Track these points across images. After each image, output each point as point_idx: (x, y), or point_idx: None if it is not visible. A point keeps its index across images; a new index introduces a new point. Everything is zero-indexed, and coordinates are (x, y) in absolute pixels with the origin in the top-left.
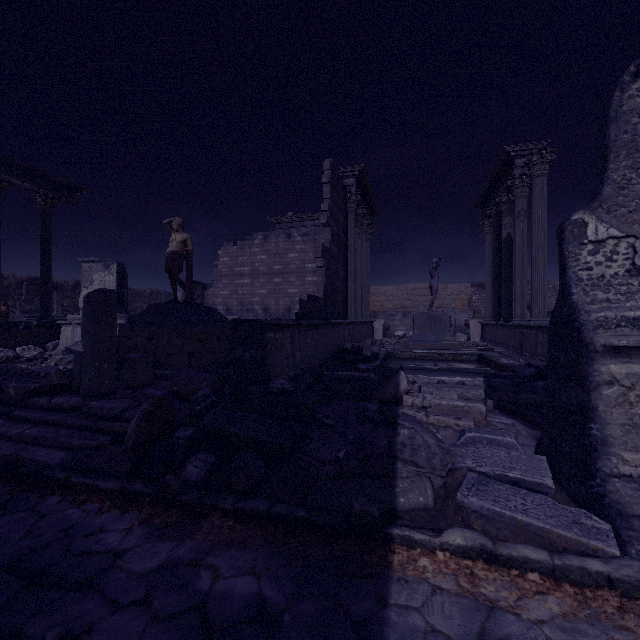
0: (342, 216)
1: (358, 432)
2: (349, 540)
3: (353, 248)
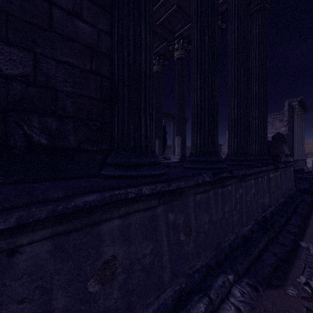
0: (291, 119)
1: (309, 184)
2: (310, 194)
3: (296, 130)
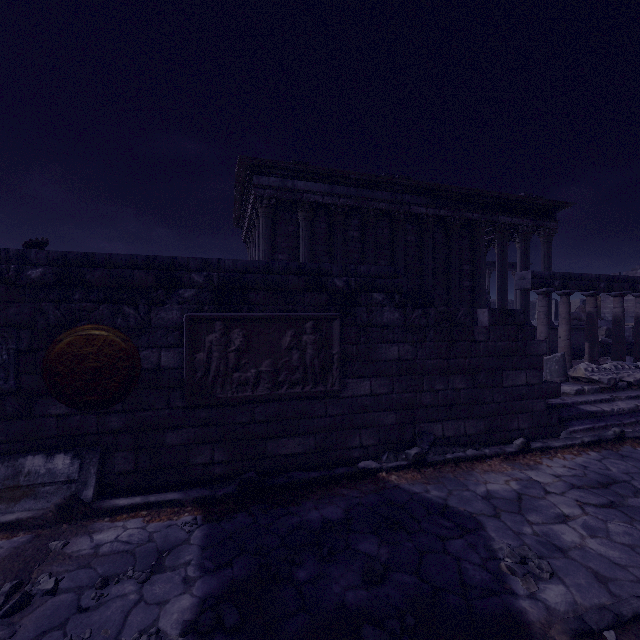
0: None
1: None
2: None
3: None
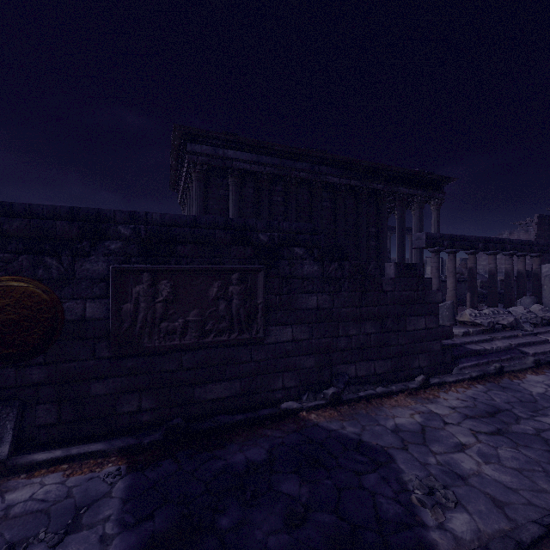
0: (549, 232)
1: None
2: None
3: None
